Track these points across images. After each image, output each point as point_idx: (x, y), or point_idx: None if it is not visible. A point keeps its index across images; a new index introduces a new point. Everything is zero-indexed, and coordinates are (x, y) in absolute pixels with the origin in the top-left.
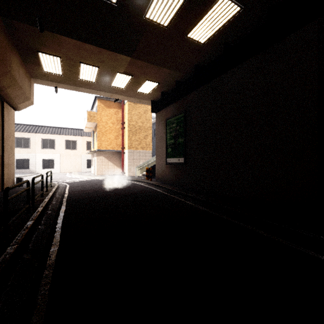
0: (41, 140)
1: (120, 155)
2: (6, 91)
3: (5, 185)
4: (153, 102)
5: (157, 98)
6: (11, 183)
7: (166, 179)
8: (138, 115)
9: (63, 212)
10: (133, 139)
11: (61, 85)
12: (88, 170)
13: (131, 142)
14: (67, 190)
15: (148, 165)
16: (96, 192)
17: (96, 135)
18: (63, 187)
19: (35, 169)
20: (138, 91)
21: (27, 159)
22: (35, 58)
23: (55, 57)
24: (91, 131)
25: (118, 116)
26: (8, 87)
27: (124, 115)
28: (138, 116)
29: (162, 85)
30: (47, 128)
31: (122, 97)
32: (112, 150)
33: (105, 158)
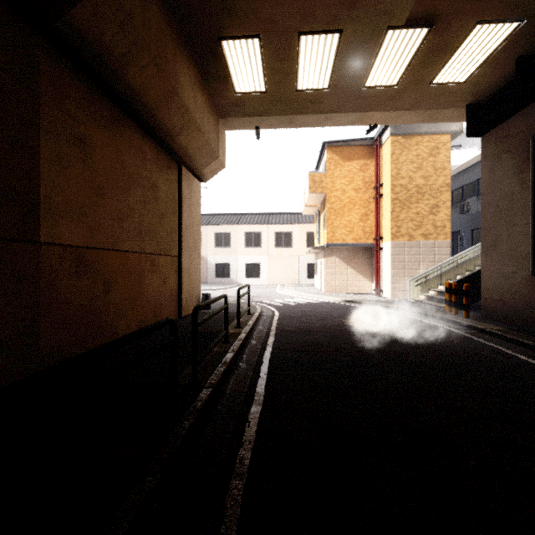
0: (243, 235)
1: (370, 253)
2: (180, 140)
3: (184, 306)
4: (472, 108)
5: (489, 91)
6: (194, 303)
7: (532, 320)
8: (416, 161)
9: (253, 428)
10: (402, 217)
11: (264, 121)
12: (309, 281)
13: (399, 224)
14: (274, 325)
15: (440, 276)
16: (335, 341)
17: (324, 218)
18: (267, 317)
19: (237, 279)
20: (435, 81)
21: (227, 263)
22: (219, 64)
23: (251, 40)
24: (314, 213)
25: (366, 173)
26: (180, 131)
27: (380, 168)
28: (416, 164)
29: (532, 24)
30: (251, 216)
31: (385, 116)
32: (355, 244)
33: (339, 260)
